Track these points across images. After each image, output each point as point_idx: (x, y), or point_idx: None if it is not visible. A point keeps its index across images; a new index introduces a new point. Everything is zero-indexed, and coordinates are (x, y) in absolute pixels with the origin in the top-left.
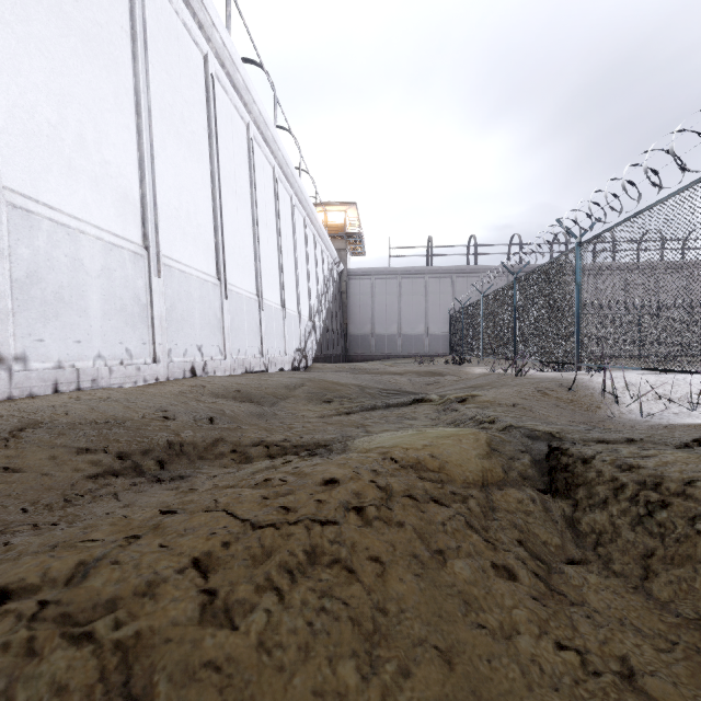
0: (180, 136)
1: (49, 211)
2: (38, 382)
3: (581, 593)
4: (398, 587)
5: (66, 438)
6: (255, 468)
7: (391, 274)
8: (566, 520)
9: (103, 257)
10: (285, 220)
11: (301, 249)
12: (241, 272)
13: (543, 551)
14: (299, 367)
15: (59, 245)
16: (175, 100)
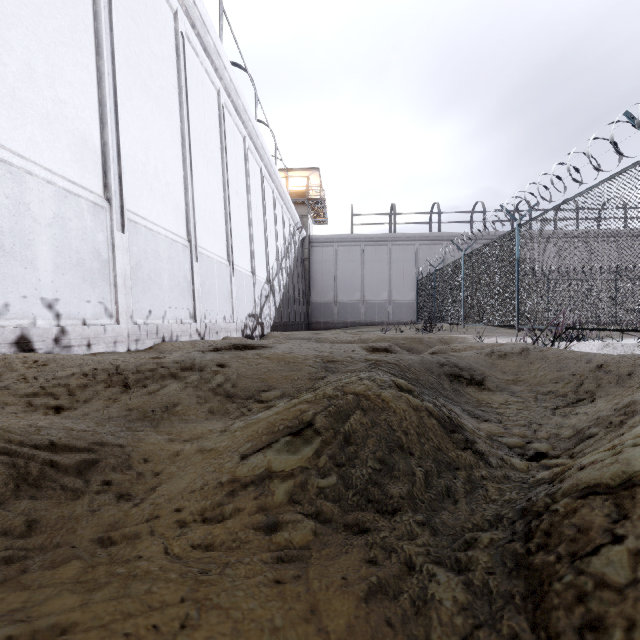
0: None
1: None
2: None
3: None
4: None
5: None
6: None
7: (354, 241)
8: None
9: None
10: (235, 161)
11: (257, 201)
12: (159, 202)
13: None
14: (253, 336)
15: None
16: None
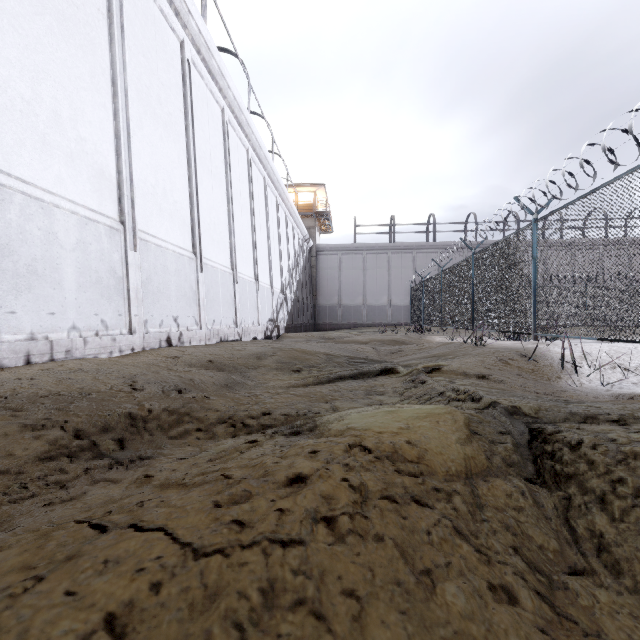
0: (156, 116)
1: (22, 185)
2: (9, 354)
3: (593, 618)
4: (379, 636)
5: (22, 416)
6: (218, 449)
7: (357, 250)
8: (560, 516)
9: (78, 231)
10: (258, 199)
11: (274, 226)
12: (216, 247)
13: (541, 559)
14: (271, 336)
15: (32, 219)
16: (152, 82)
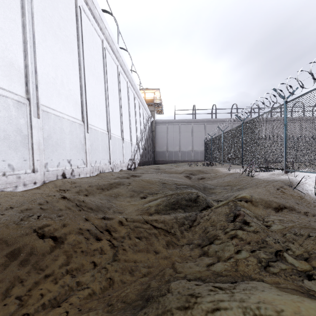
0: (57, 36)
1: None
2: None
3: None
4: None
5: None
6: None
7: (176, 122)
8: None
9: None
10: (123, 94)
11: (132, 109)
12: (98, 118)
13: None
14: (131, 168)
15: None
16: (54, 14)
